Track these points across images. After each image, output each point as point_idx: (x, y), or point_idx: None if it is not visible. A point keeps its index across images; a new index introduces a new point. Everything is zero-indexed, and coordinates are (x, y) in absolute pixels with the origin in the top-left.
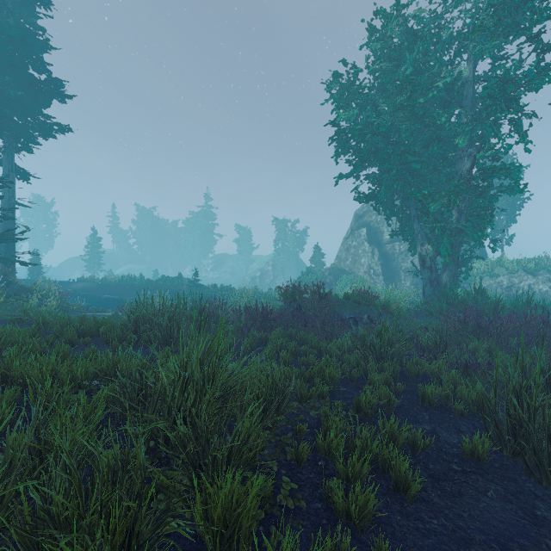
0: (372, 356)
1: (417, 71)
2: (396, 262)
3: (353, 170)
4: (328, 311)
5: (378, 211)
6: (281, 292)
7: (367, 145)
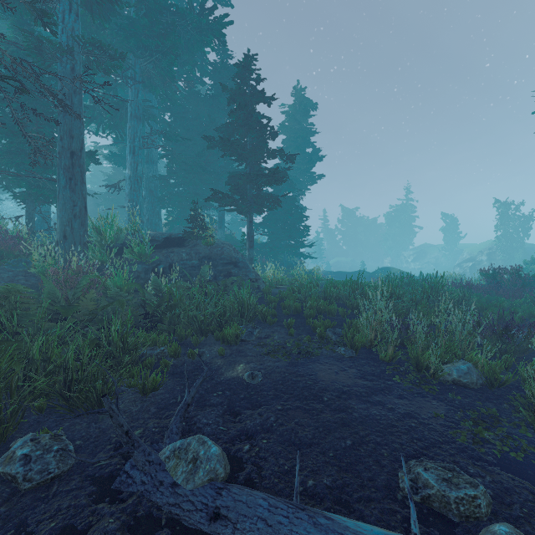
0: None
1: None
2: None
3: None
4: (519, 284)
5: None
6: (482, 273)
7: None
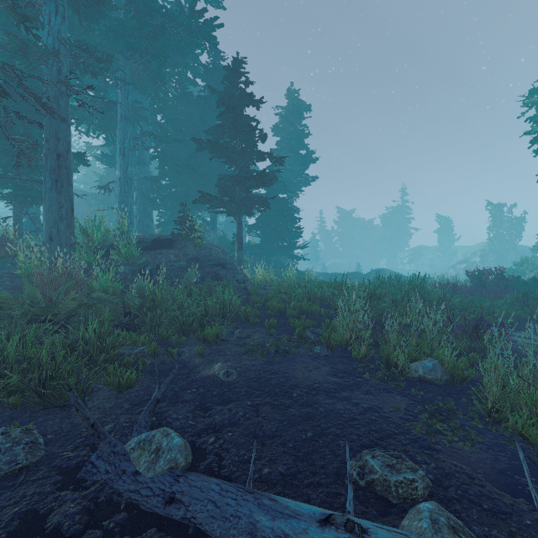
0: (517, 305)
1: None
2: None
3: None
4: (501, 285)
5: None
6: (468, 274)
7: None
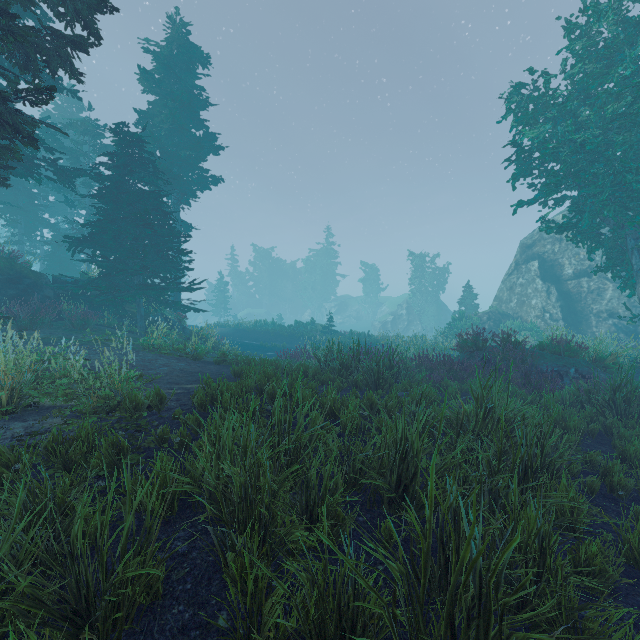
0: (611, 412)
1: (639, 68)
2: (583, 303)
3: (537, 194)
4: (531, 362)
5: (575, 243)
6: (463, 340)
7: (564, 166)
